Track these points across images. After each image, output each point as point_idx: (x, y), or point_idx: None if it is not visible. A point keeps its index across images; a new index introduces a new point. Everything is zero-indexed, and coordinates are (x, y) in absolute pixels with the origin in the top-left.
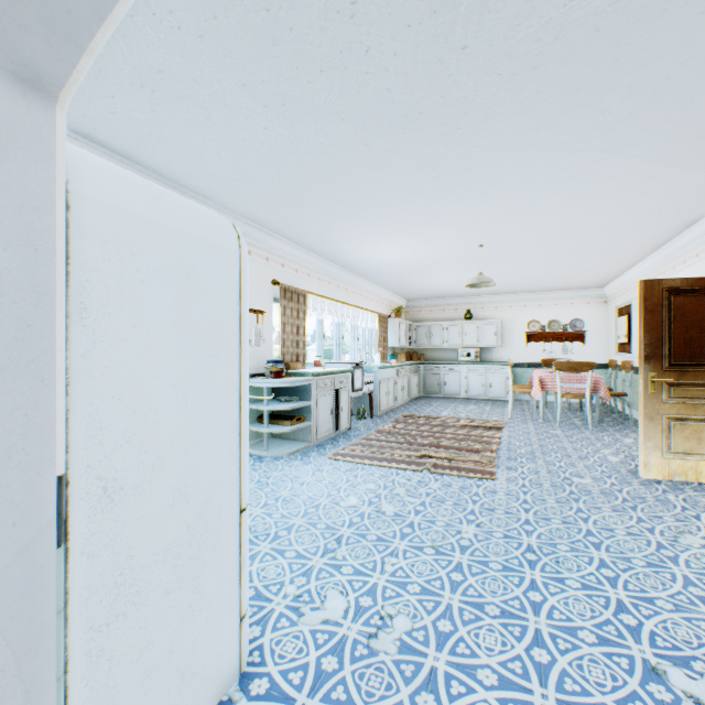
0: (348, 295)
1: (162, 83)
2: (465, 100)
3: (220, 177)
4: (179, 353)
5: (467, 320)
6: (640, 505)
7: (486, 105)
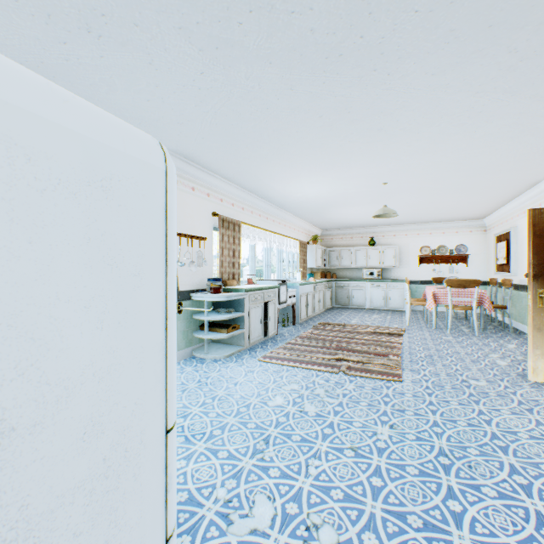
0: (275, 225)
1: (106, 27)
2: (382, 40)
3: (166, 122)
4: (91, 272)
5: (371, 245)
6: (535, 407)
7: (401, 45)
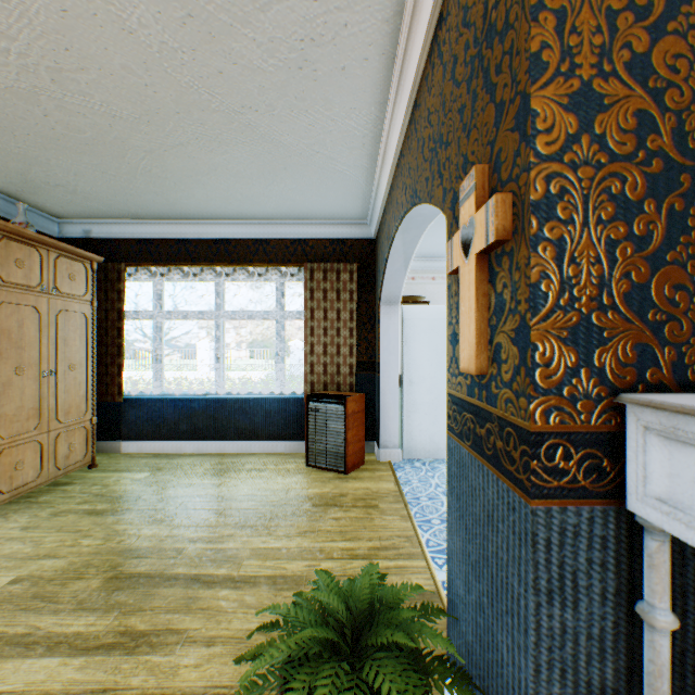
0: None
1: None
2: None
3: None
4: (429, 351)
5: None
6: None
7: None
